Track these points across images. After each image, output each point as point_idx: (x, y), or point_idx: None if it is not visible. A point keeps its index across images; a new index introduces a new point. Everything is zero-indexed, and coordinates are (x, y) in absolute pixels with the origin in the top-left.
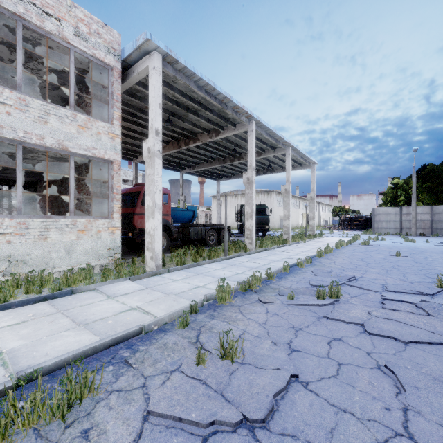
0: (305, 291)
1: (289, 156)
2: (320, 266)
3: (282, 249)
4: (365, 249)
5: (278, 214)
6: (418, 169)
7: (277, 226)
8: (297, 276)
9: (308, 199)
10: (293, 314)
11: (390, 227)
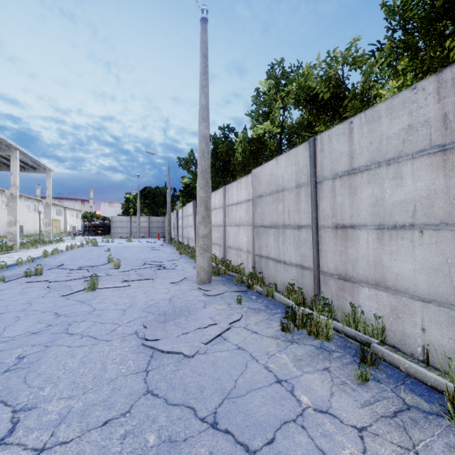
0: (17, 275)
1: (16, 159)
2: (41, 262)
3: (4, 256)
4: (91, 249)
5: (5, 218)
6: (142, 190)
7: (2, 234)
8: (15, 270)
9: (43, 204)
10: (2, 286)
11: (124, 232)
